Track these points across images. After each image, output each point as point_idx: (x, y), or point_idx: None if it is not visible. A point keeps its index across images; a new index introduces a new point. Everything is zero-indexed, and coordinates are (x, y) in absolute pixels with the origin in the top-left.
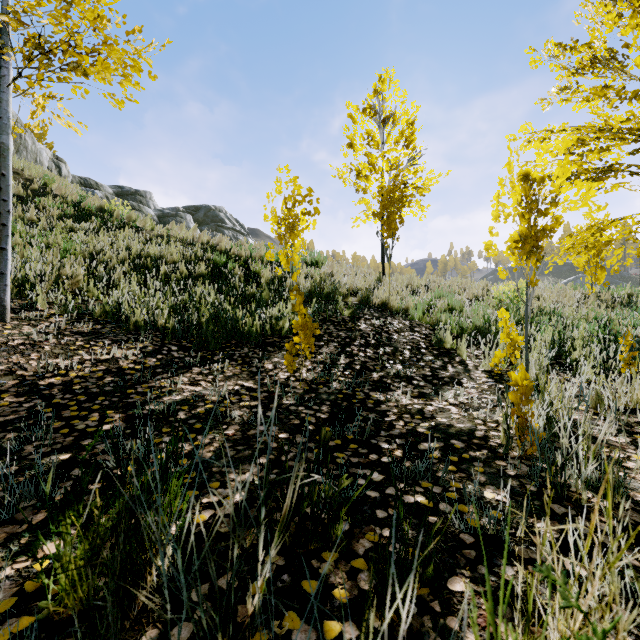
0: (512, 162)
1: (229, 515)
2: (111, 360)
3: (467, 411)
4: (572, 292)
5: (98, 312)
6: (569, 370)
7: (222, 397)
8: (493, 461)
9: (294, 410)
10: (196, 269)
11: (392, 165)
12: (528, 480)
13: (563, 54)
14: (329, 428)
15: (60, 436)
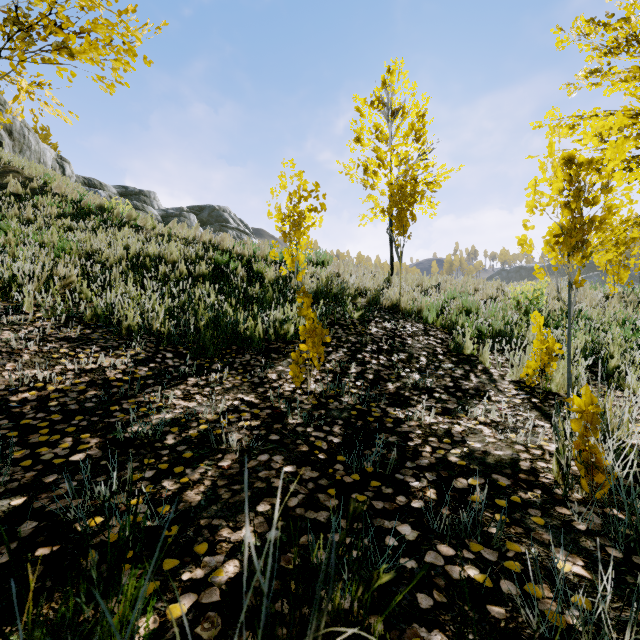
0: (553, 143)
1: (216, 604)
2: (97, 370)
3: (502, 433)
4: (593, 292)
5: (89, 315)
6: (607, 380)
7: (219, 415)
8: (552, 507)
9: (301, 432)
10: (196, 269)
11: (402, 160)
12: (612, 543)
13: (595, 31)
14: (344, 457)
15: (20, 470)
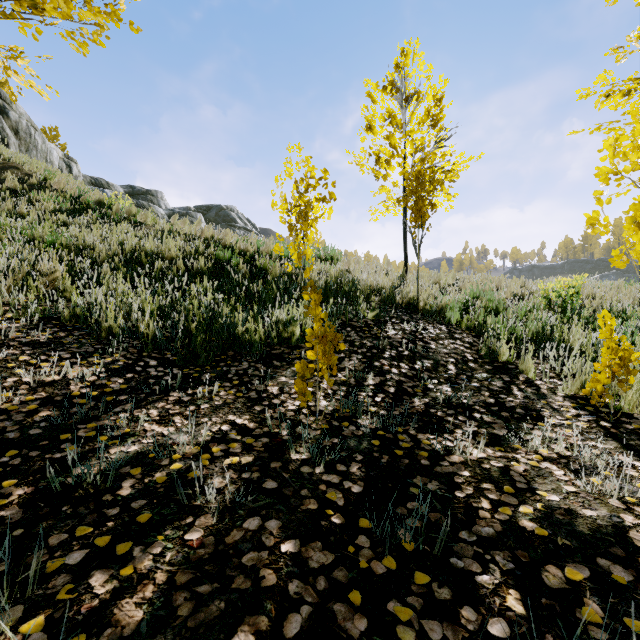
0: None
1: None
2: (59, 382)
3: (580, 475)
4: (632, 290)
5: (67, 316)
6: None
7: (200, 447)
8: None
9: (308, 475)
10: (195, 265)
11: (417, 147)
12: None
13: None
14: (369, 521)
15: None
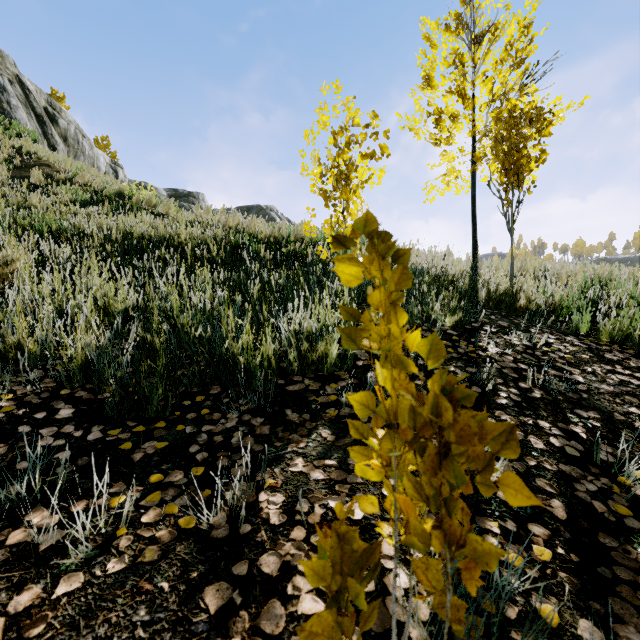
0: None
1: None
2: None
3: None
4: None
5: None
6: None
7: None
8: None
9: None
10: (204, 254)
11: (496, 92)
12: None
13: None
14: None
15: None
